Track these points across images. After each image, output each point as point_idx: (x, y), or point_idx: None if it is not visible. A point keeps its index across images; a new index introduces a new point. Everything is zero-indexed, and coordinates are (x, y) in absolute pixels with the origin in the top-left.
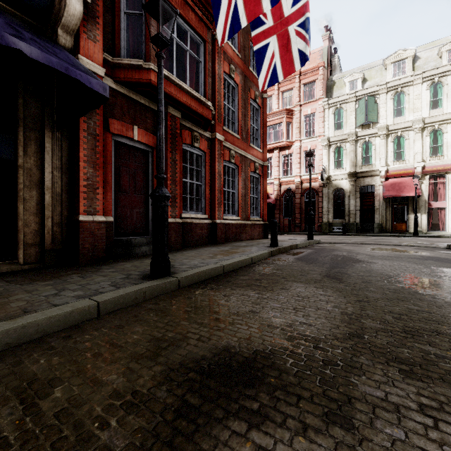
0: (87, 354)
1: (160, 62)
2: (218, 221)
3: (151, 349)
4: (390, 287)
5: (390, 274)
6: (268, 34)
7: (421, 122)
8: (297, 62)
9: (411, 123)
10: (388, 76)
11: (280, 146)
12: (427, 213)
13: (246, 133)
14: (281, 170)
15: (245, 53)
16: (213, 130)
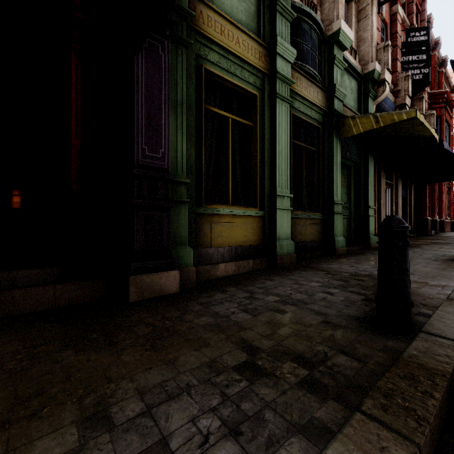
0: None
1: None
2: (444, 219)
3: None
4: None
5: None
6: None
7: None
8: None
9: None
10: None
11: None
12: None
13: None
14: None
15: None
16: None
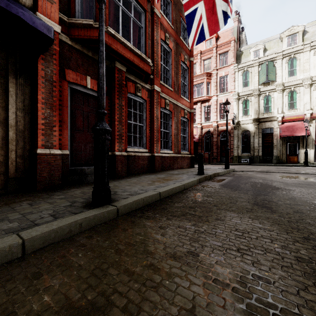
0: None
1: (101, 6)
2: (156, 154)
3: None
4: None
5: (315, 202)
6: (197, 1)
7: (310, 79)
8: (221, 21)
9: (301, 81)
10: (283, 46)
11: (202, 99)
12: (314, 148)
13: (177, 87)
14: (202, 117)
15: (177, 26)
16: (152, 83)
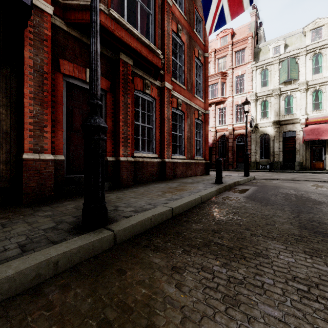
0: None
1: None
2: (166, 160)
3: None
4: None
5: None
6: None
7: None
8: None
9: (327, 79)
10: (307, 41)
11: (216, 101)
12: None
13: (191, 85)
14: (217, 120)
15: (190, 17)
16: (162, 80)
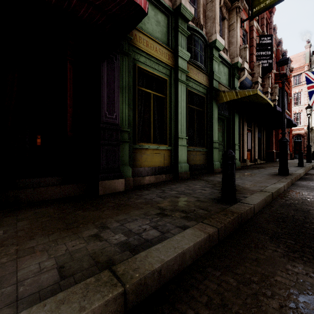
0: None
1: (309, 119)
2: None
3: None
4: None
5: None
6: None
7: None
8: None
9: None
10: None
11: None
12: None
13: None
14: None
15: None
16: None
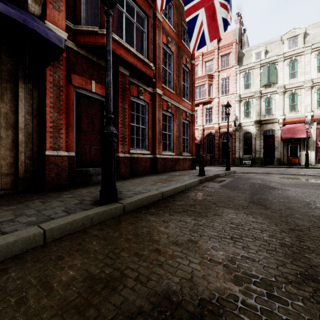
0: (12, 299)
1: (108, 18)
2: (158, 156)
3: (83, 293)
4: (313, 214)
5: (306, 200)
6: (198, 8)
7: (311, 82)
8: (221, 28)
9: (302, 83)
10: (285, 48)
11: (204, 101)
12: (315, 150)
13: (179, 90)
14: (204, 119)
15: (178, 29)
16: (154, 86)
